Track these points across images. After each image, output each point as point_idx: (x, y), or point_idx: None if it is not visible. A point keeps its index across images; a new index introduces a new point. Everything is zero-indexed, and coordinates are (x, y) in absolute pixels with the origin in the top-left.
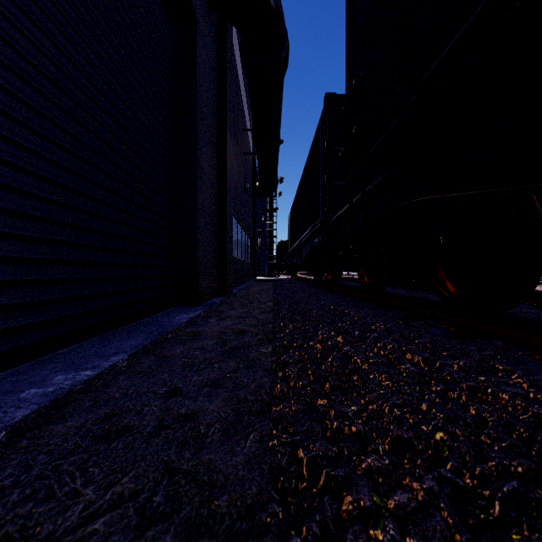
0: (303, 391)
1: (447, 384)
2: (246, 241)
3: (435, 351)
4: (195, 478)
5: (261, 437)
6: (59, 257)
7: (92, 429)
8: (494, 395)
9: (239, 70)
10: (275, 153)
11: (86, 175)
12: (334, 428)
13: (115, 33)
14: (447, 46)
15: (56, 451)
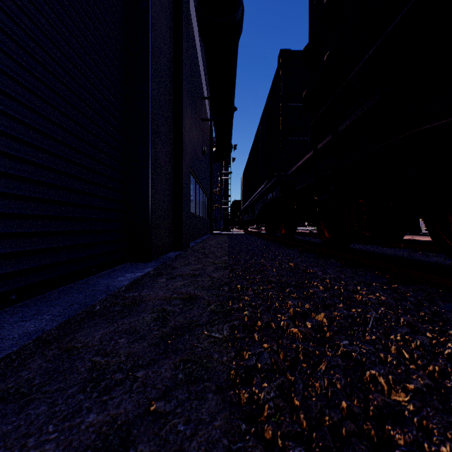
0: None
1: None
2: (204, 199)
3: None
4: None
5: None
6: None
7: None
8: None
9: (197, 42)
10: (230, 120)
11: None
12: None
13: None
14: None
15: None
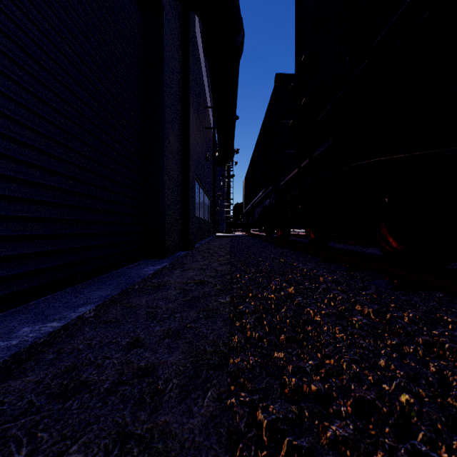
0: (260, 343)
1: (402, 339)
2: (207, 203)
3: (383, 303)
4: (148, 445)
5: (219, 394)
6: (32, 215)
7: (50, 385)
8: (454, 351)
9: (201, 56)
10: (232, 127)
11: (60, 140)
12: (293, 386)
13: (88, 13)
14: (396, 14)
15: (8, 412)
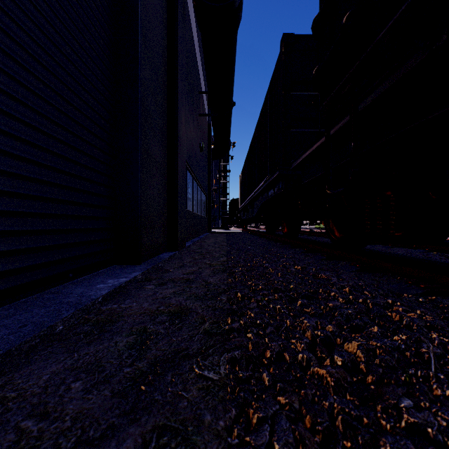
0: None
1: None
2: (202, 197)
3: None
4: None
5: None
6: None
7: None
8: None
9: (194, 34)
10: (228, 115)
11: None
12: None
13: None
14: None
15: None
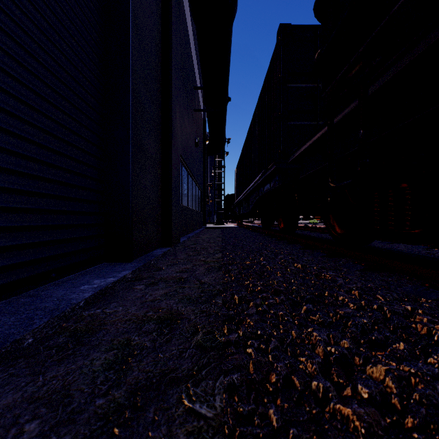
0: None
1: None
2: (197, 193)
3: None
4: None
5: None
6: None
7: None
8: None
9: (189, 29)
10: (223, 110)
11: None
12: None
13: None
14: None
15: None
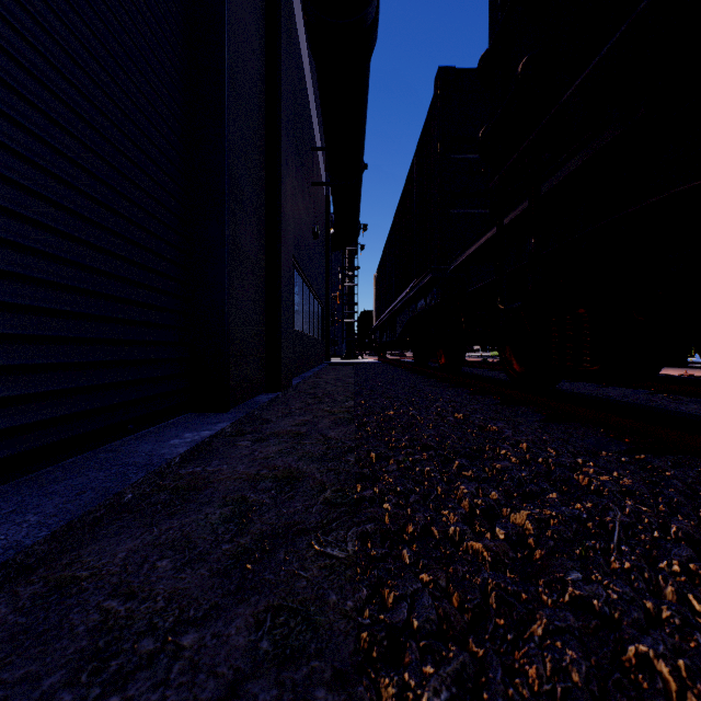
0: None
1: None
2: (316, 309)
3: None
4: None
5: None
6: None
7: None
8: None
9: (304, 60)
10: (357, 183)
11: None
12: None
13: None
14: None
15: None
